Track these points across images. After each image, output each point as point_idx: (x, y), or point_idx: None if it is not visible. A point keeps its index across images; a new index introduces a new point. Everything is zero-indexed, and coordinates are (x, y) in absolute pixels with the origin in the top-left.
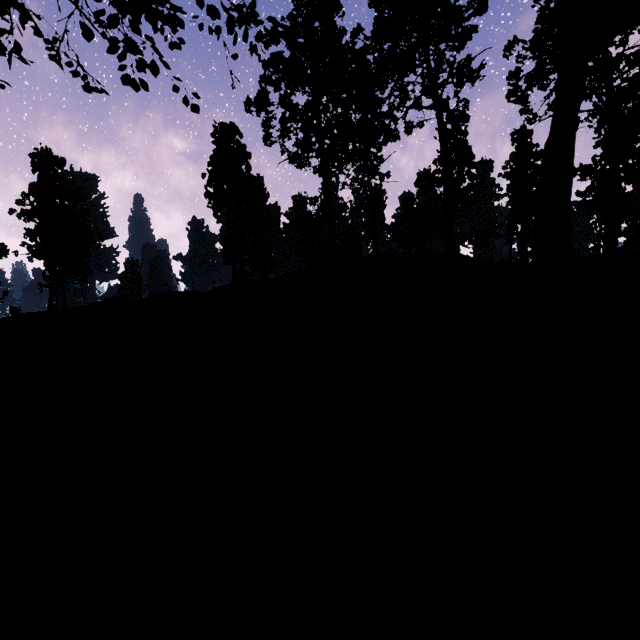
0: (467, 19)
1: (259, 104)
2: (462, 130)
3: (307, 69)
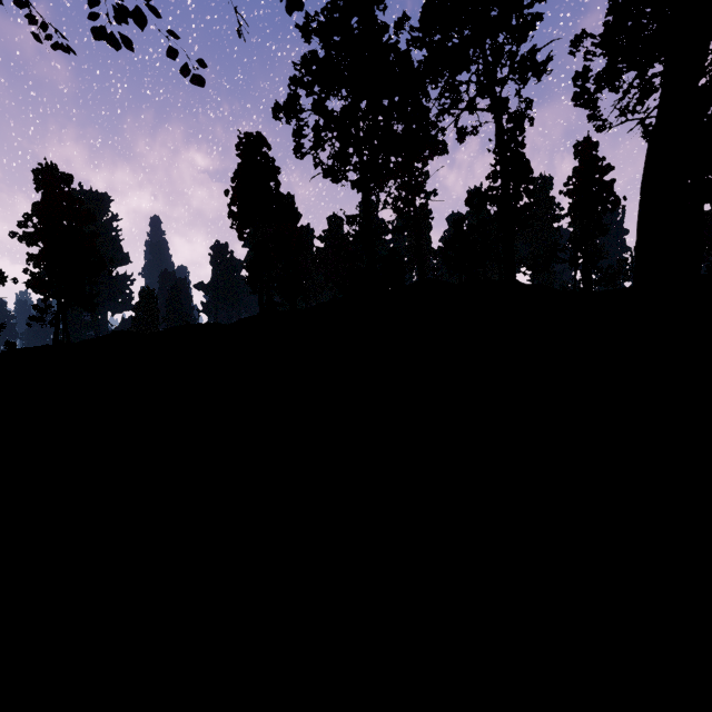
0: (531, 5)
1: (289, 110)
2: (519, 141)
3: (344, 71)
